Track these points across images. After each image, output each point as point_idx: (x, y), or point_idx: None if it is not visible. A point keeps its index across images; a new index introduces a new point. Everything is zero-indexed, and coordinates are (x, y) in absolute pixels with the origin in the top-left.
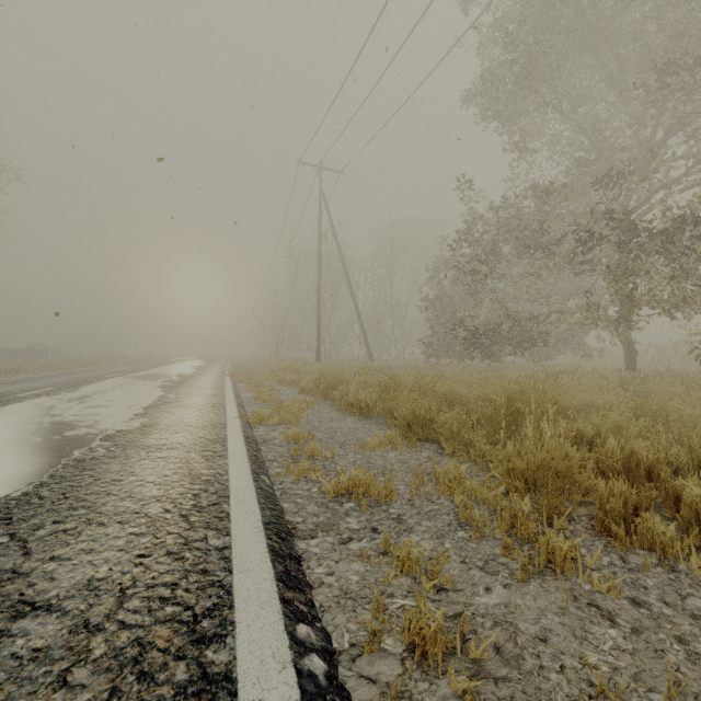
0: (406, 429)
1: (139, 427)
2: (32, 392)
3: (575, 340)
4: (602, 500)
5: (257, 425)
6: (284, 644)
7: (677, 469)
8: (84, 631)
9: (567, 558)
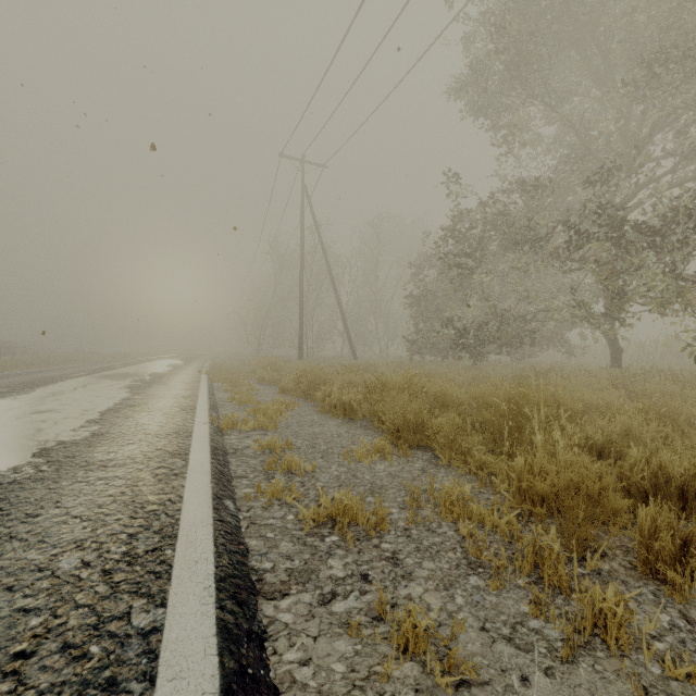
0: (396, 435)
1: (87, 437)
2: None
3: (559, 337)
4: (643, 531)
5: (230, 431)
6: None
7: None
8: None
9: (623, 624)
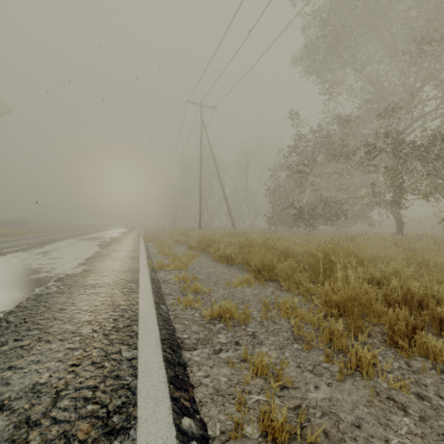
0: (257, 273)
1: (81, 272)
2: (13, 249)
3: (364, 215)
4: (391, 322)
5: (160, 270)
6: (172, 435)
7: (438, 300)
8: (25, 426)
9: (370, 364)
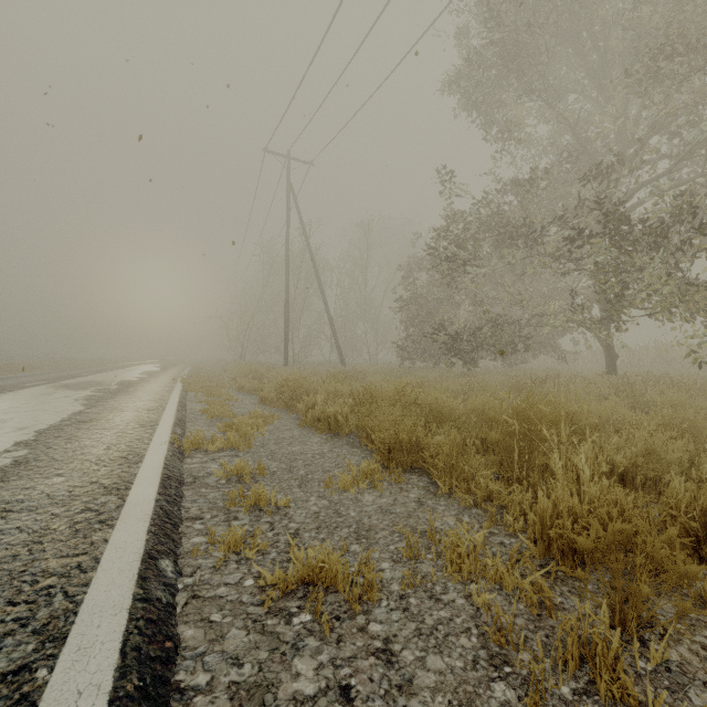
0: (386, 456)
1: (5, 467)
2: None
3: (551, 343)
4: None
5: (193, 452)
6: None
7: None
8: None
9: None
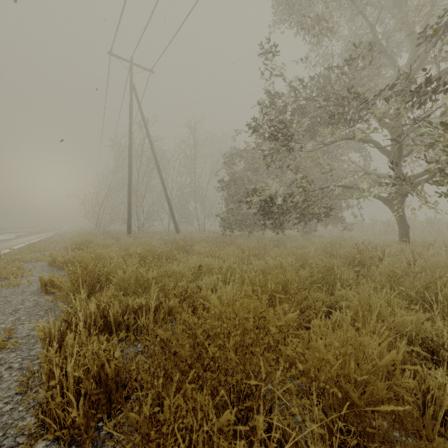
0: None
1: None
2: None
3: (339, 216)
4: None
5: None
6: None
7: None
8: None
9: None
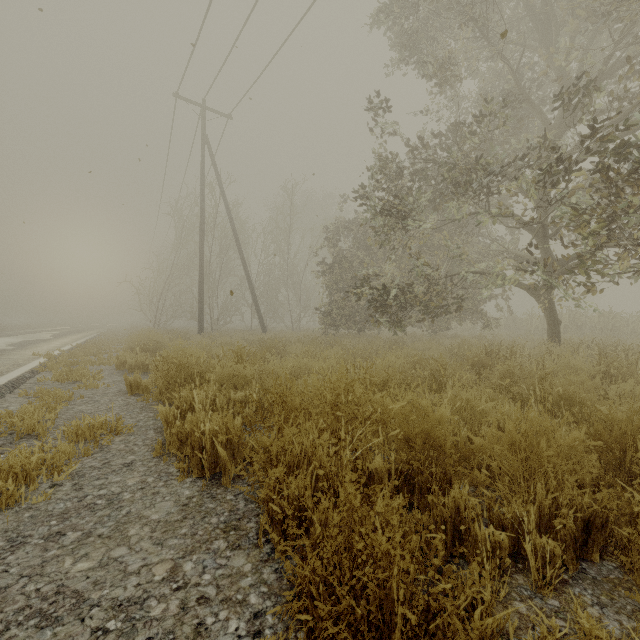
0: None
1: None
2: None
3: (478, 309)
4: None
5: None
6: None
7: None
8: None
9: None
